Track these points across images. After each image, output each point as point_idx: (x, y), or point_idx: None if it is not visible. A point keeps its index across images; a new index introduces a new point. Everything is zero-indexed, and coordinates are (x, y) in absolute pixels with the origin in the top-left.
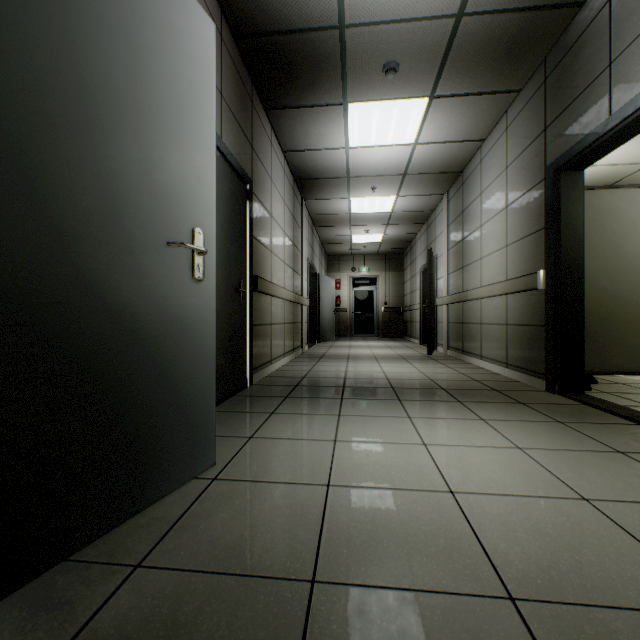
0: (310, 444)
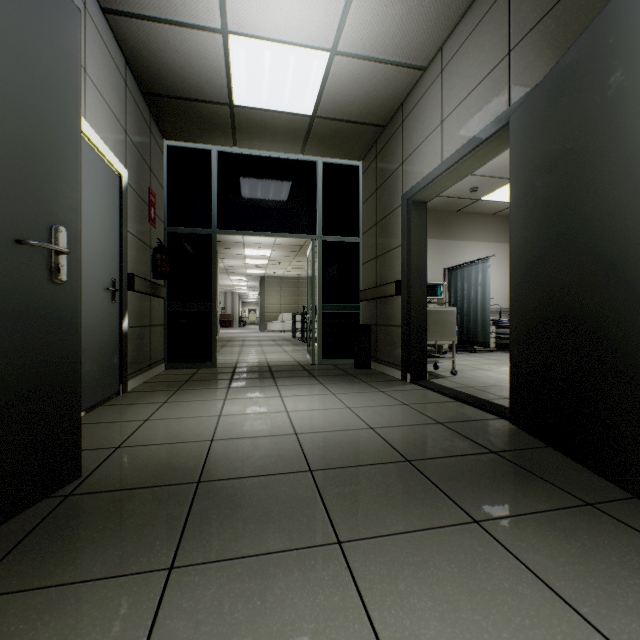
0: None
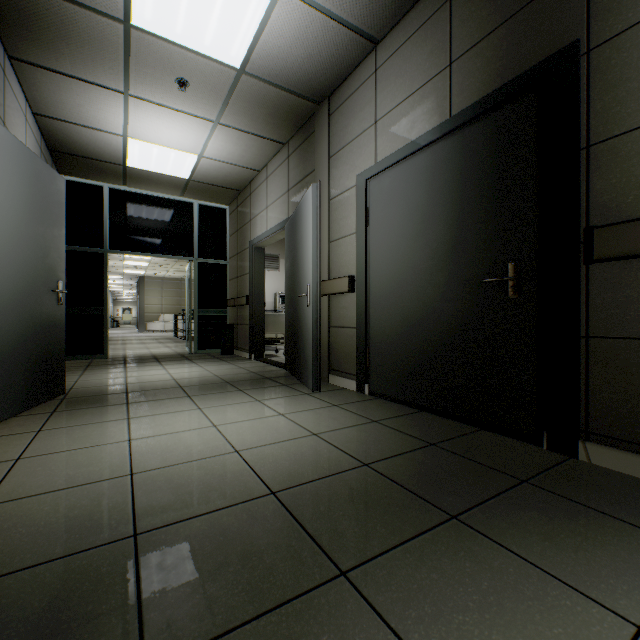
0: (293, 409)
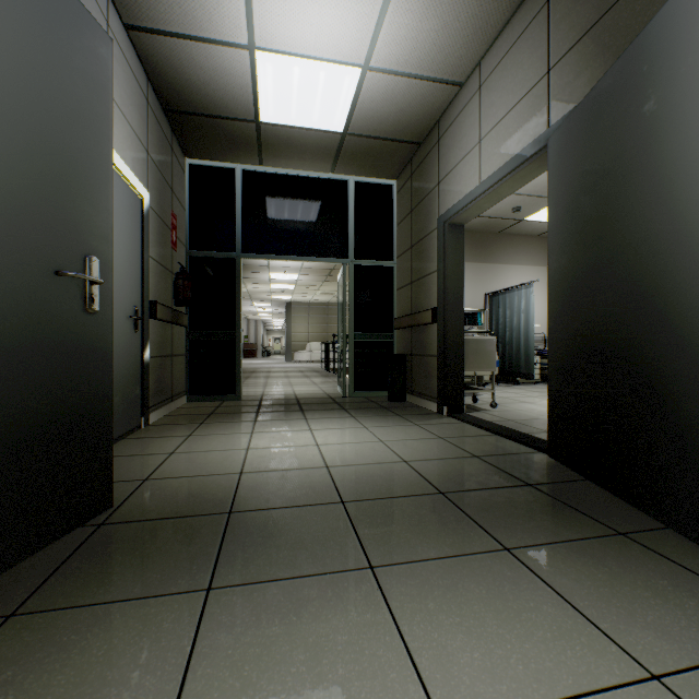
0: None
